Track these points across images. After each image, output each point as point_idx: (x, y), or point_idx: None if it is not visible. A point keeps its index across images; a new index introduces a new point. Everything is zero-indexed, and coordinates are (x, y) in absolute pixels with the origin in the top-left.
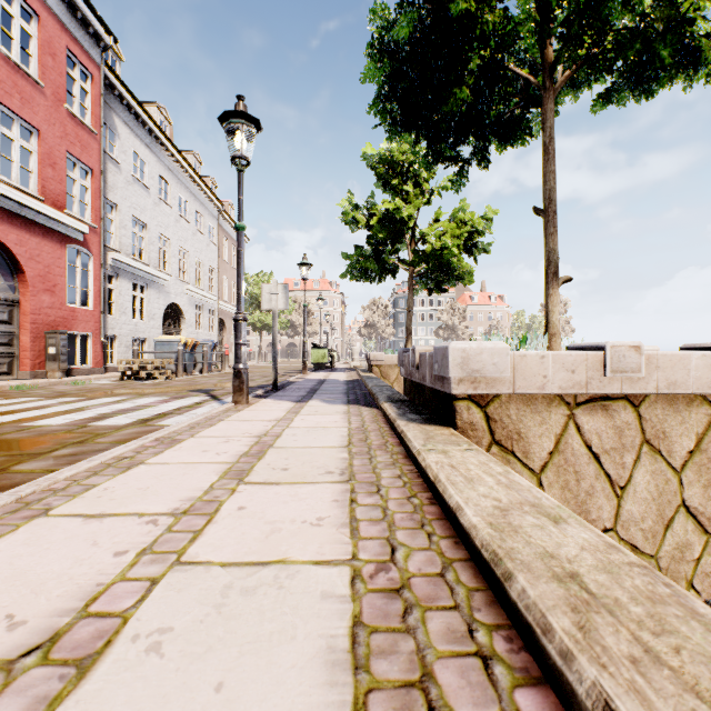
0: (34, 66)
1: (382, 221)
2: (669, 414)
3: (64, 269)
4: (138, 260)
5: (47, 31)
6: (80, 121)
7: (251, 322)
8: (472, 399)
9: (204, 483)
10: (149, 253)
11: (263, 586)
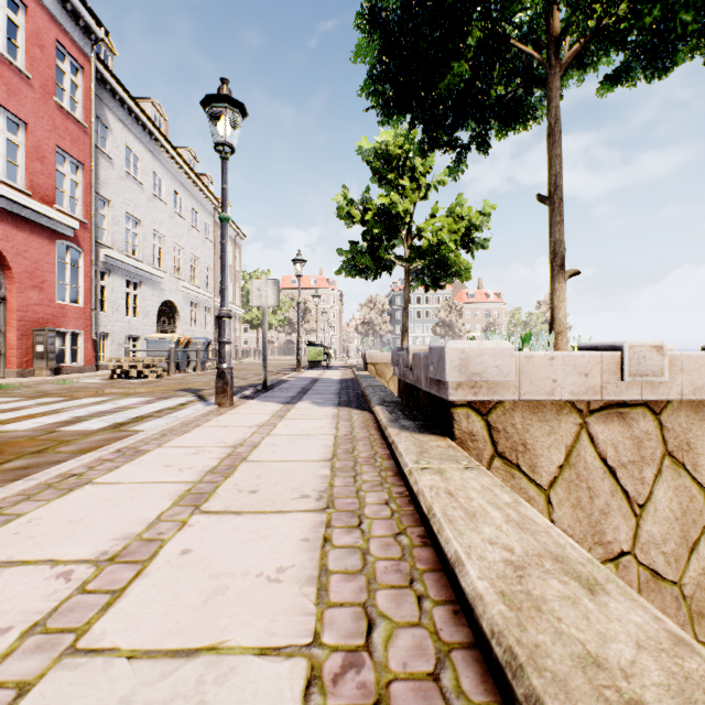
0: (22, 57)
1: (378, 216)
2: (694, 423)
3: (54, 265)
4: (131, 257)
5: (35, 22)
6: (70, 115)
7: (248, 320)
8: (472, 406)
9: (152, 513)
10: (143, 250)
11: (177, 699)
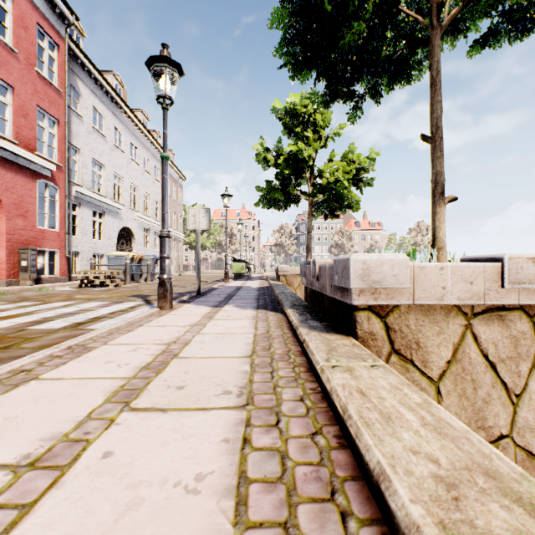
0: (10, 36)
1: (287, 160)
2: None
3: (35, 199)
4: (97, 193)
5: (20, 9)
6: (48, 82)
7: (188, 242)
8: (372, 309)
9: (84, 410)
10: (106, 188)
11: None
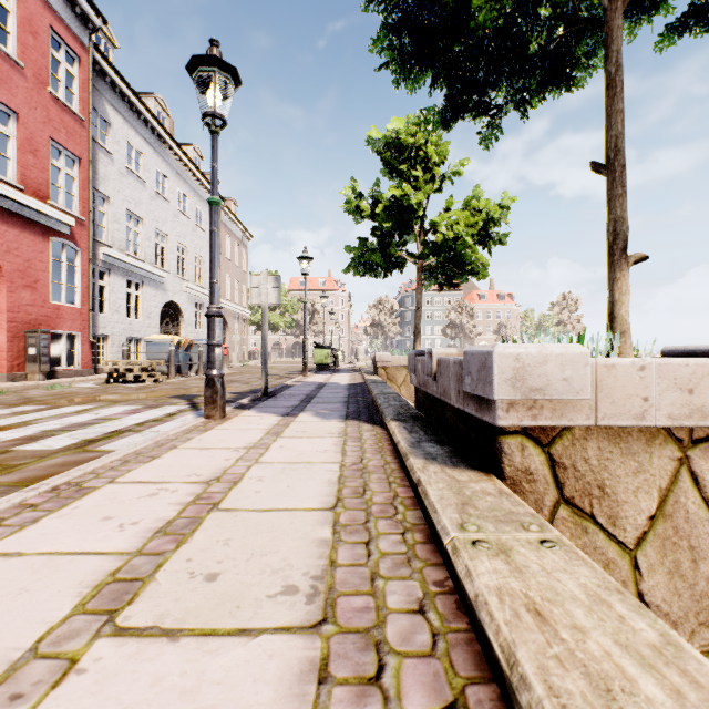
0: (13, 44)
1: (388, 209)
2: None
3: (48, 264)
4: (132, 256)
5: (27, 8)
6: (66, 106)
7: (255, 321)
8: (528, 433)
9: (31, 631)
10: (145, 249)
11: None
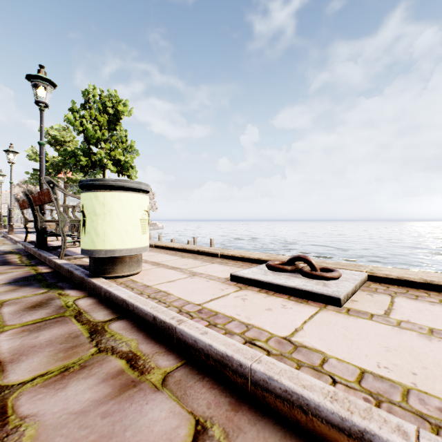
0: None
1: (52, 165)
2: None
3: None
4: None
5: None
6: None
7: None
8: None
9: None
10: None
11: None
